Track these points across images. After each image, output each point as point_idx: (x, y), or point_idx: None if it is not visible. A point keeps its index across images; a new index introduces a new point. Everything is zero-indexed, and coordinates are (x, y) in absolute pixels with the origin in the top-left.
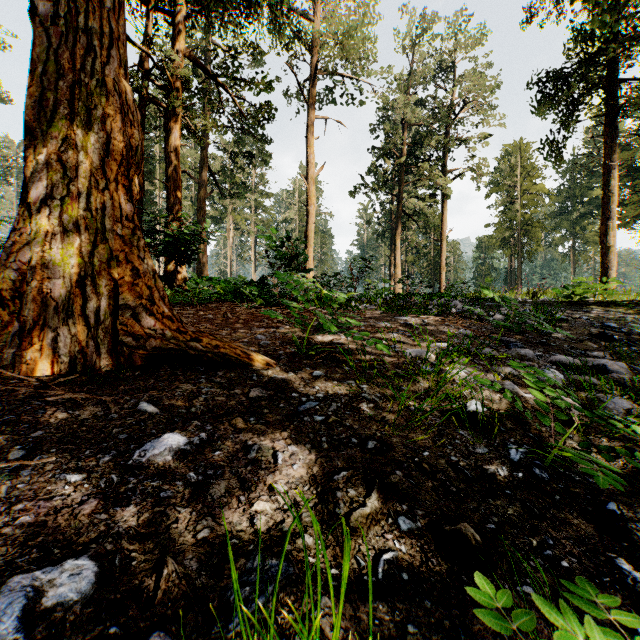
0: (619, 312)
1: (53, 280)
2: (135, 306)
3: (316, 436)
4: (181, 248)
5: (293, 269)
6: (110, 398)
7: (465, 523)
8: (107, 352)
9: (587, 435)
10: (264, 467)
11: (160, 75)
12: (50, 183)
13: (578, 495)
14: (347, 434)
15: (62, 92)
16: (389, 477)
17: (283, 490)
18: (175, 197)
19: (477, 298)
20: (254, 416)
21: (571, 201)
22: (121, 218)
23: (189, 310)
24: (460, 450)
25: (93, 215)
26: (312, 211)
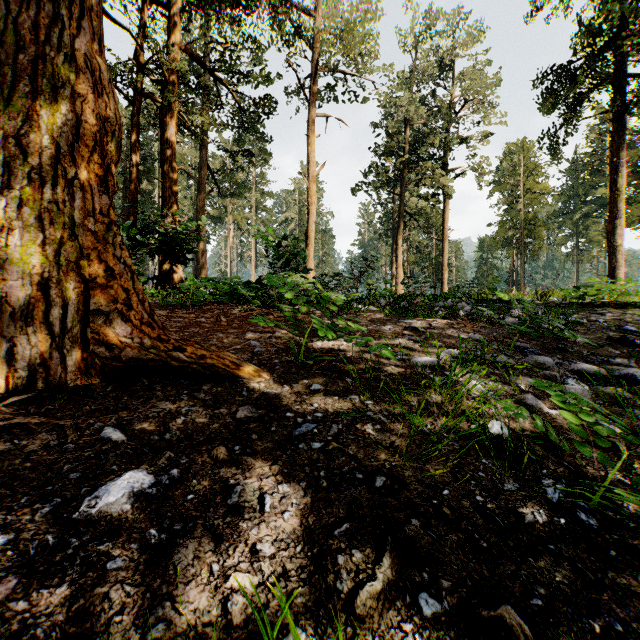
0: (636, 314)
1: (10, 282)
2: (109, 311)
3: (313, 470)
4: (176, 247)
5: (292, 269)
6: (70, 422)
7: (508, 606)
8: (75, 364)
9: (631, 463)
10: (247, 517)
11: (155, 69)
12: (8, 170)
13: (638, 550)
14: (350, 466)
15: (23, 67)
16: (403, 528)
17: (269, 553)
18: (171, 195)
19: (484, 299)
20: (240, 444)
21: (574, 200)
22: (94, 212)
23: (181, 313)
24: (486, 486)
25: (60, 208)
26: (313, 210)
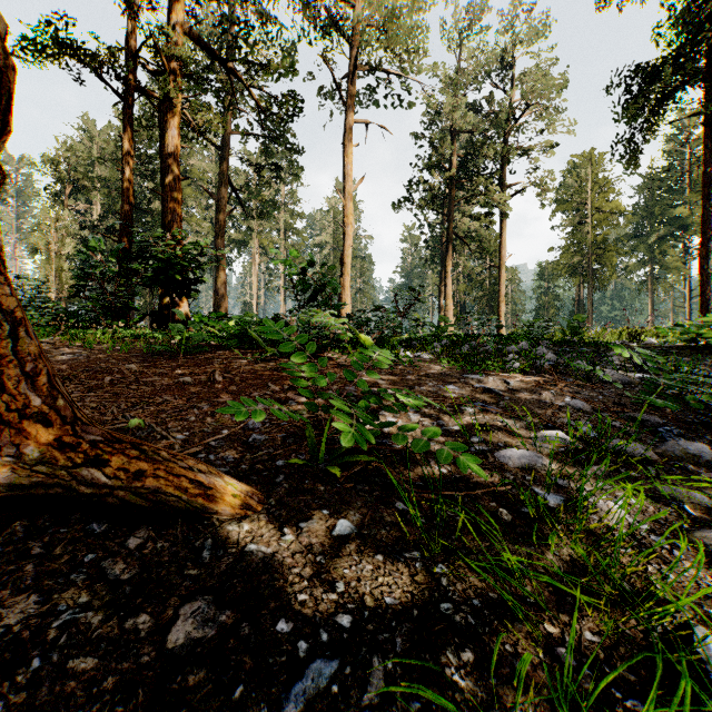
0: None
1: None
2: None
3: None
4: (175, 276)
5: (320, 304)
6: None
7: None
8: None
9: None
10: None
11: (155, 57)
12: None
13: None
14: None
15: None
16: None
17: None
18: (173, 211)
19: (563, 341)
20: None
21: (649, 221)
22: None
23: (164, 366)
24: None
25: None
26: (349, 232)
